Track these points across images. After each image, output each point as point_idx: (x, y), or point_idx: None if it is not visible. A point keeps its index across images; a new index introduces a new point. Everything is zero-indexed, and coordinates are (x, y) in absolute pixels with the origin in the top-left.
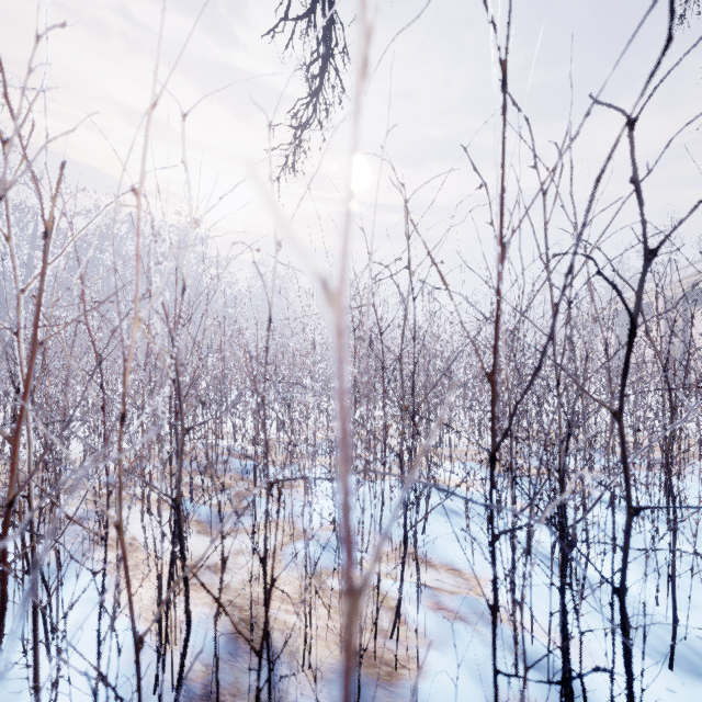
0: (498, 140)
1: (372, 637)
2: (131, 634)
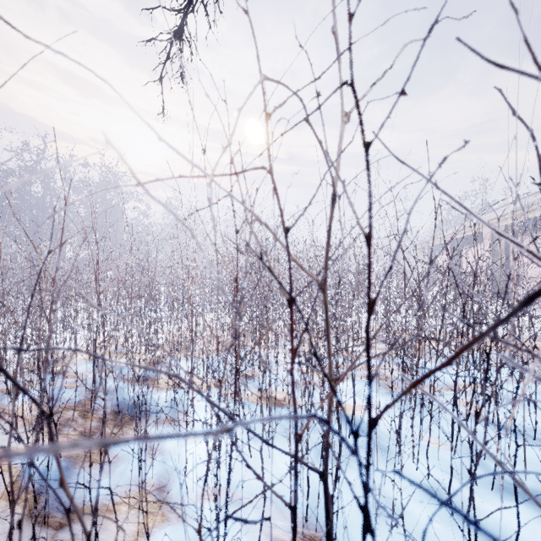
0: None
1: None
2: None
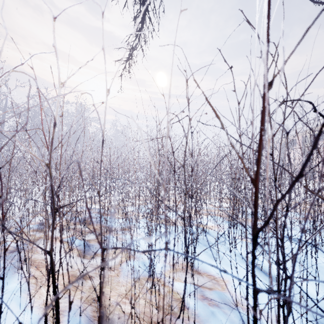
0: (257, 17)
1: (168, 318)
2: (34, 320)
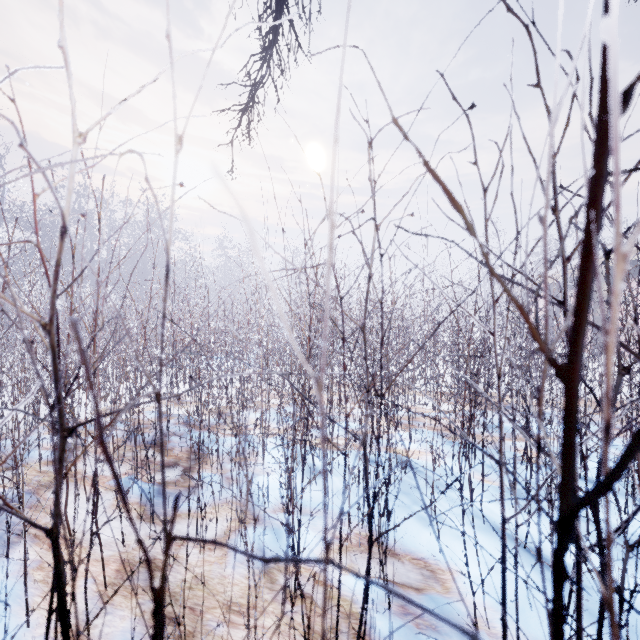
0: None
1: None
2: None
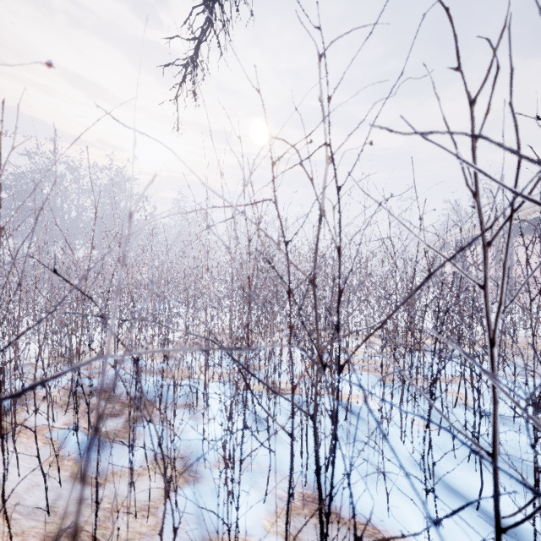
0: None
1: None
2: None
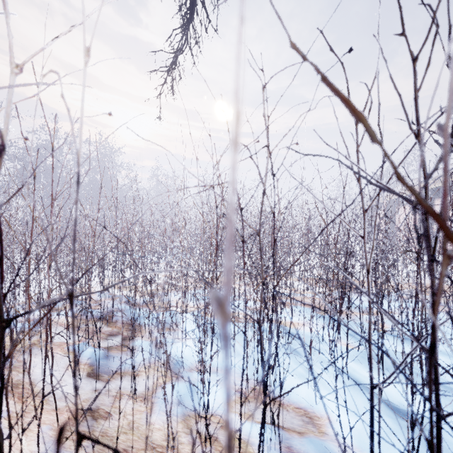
0: None
1: None
2: None
